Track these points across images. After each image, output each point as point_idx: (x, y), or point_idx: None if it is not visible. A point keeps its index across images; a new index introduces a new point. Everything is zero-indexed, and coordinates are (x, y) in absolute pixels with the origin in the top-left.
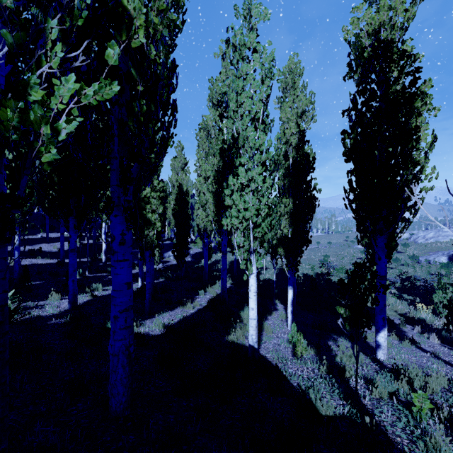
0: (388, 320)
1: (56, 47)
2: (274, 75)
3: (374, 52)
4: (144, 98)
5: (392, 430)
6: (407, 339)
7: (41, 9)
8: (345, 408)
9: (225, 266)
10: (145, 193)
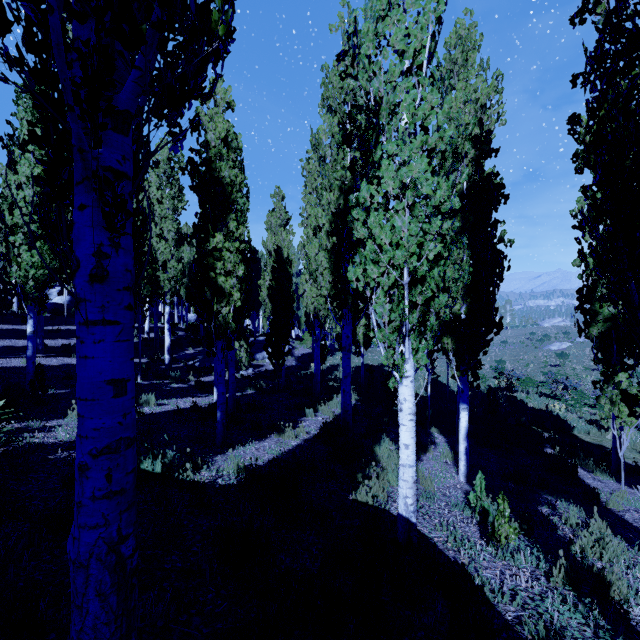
0: (636, 468)
1: None
2: None
3: None
4: None
5: None
6: None
7: None
8: None
9: (348, 370)
10: (215, 243)
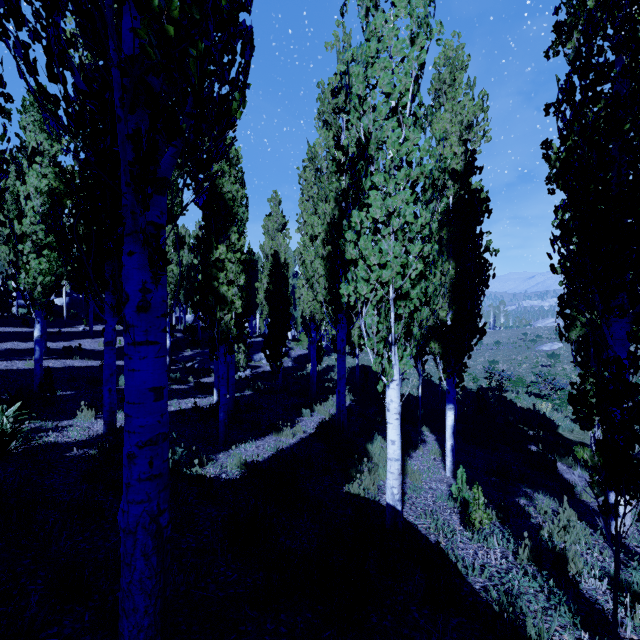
0: None
1: None
2: (432, 31)
3: None
4: None
5: None
6: None
7: None
8: None
9: (343, 372)
10: (218, 254)
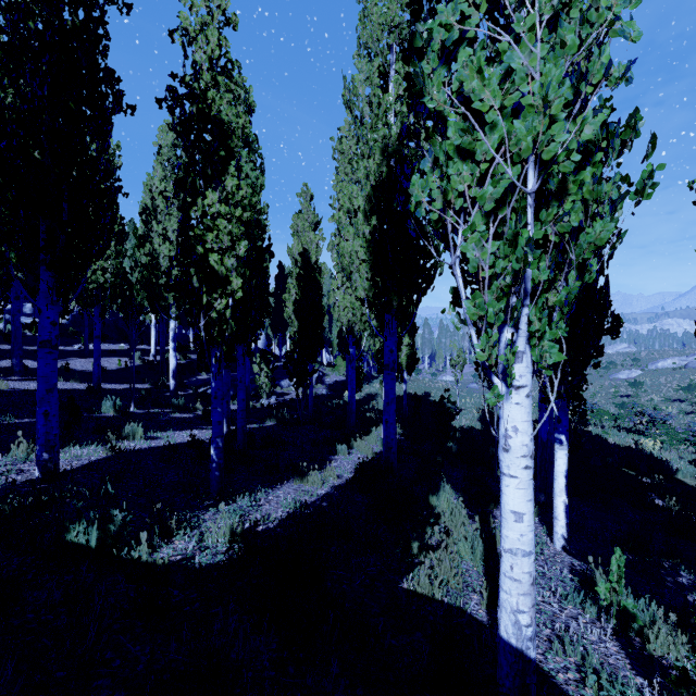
0: None
1: None
2: None
3: None
4: None
5: None
6: None
7: None
8: None
9: (392, 395)
10: (205, 206)
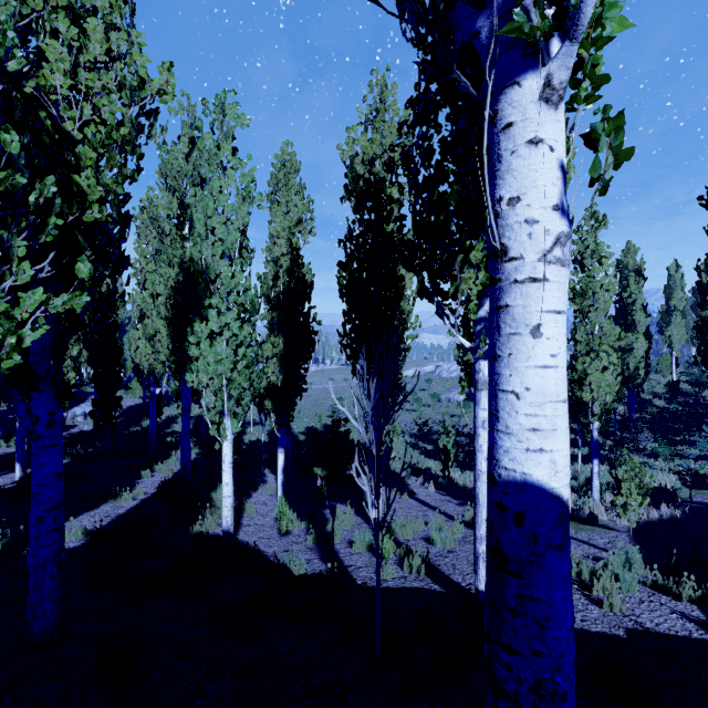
0: (396, 474)
1: (24, 264)
2: (254, 199)
3: (367, 185)
4: (92, 262)
5: (359, 573)
6: (408, 492)
7: (7, 230)
8: (323, 567)
9: (188, 429)
10: None
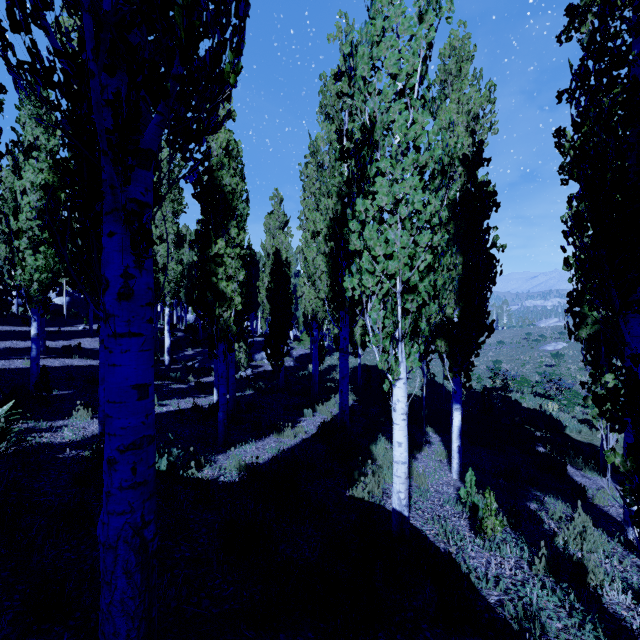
0: None
1: None
2: (441, 8)
3: None
4: None
5: None
6: None
7: None
8: None
9: (345, 371)
10: (216, 249)
